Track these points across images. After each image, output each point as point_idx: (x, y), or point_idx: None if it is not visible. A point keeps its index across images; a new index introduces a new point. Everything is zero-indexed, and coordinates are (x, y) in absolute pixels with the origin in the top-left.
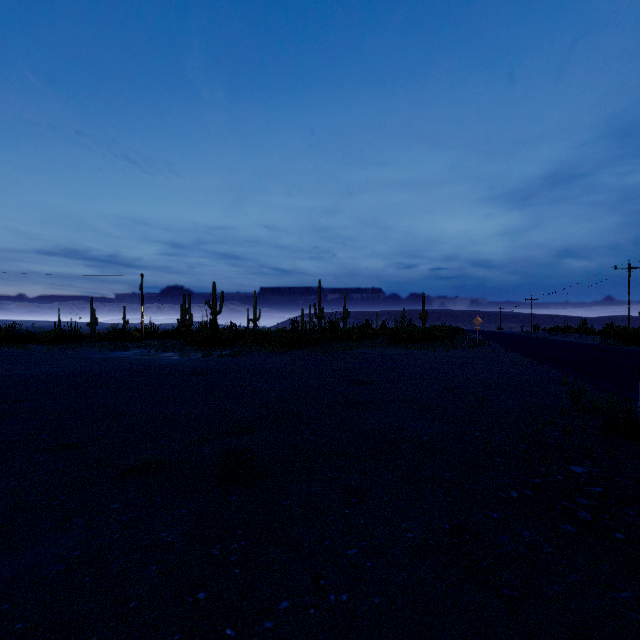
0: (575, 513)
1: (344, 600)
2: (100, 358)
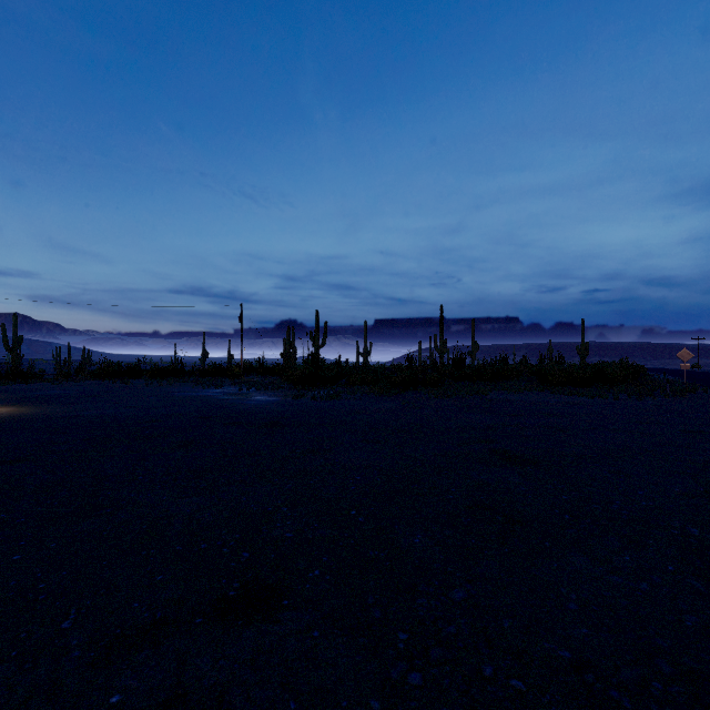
0: None
1: None
2: (184, 397)
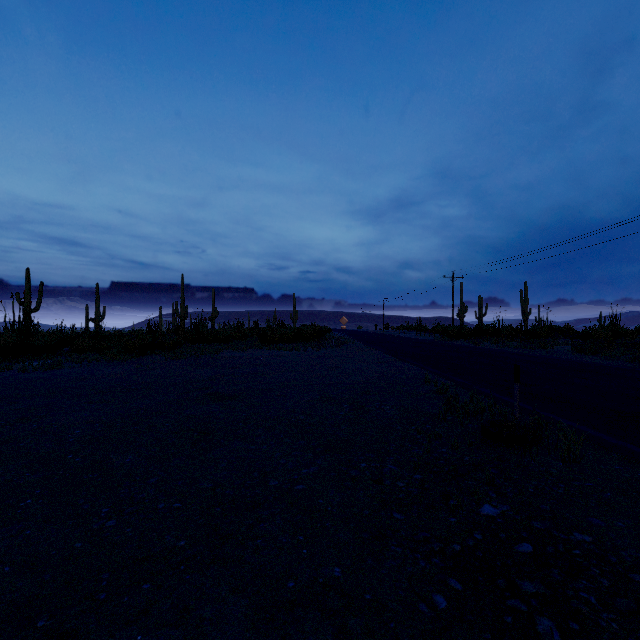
0: (535, 629)
1: None
2: None
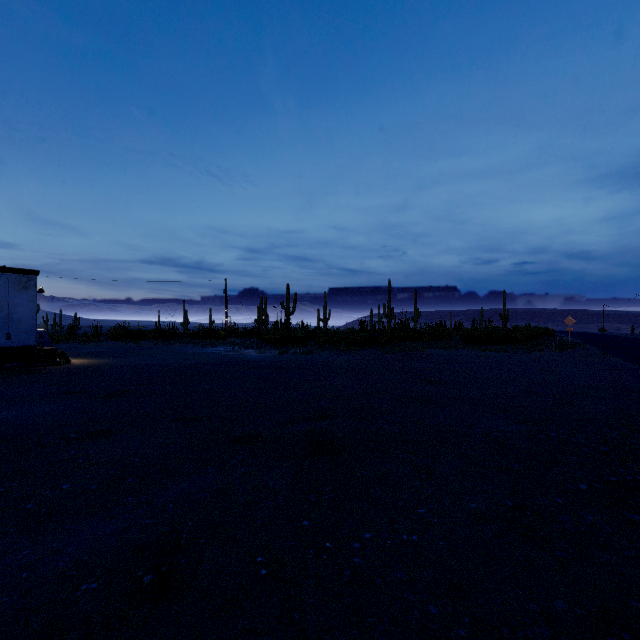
0: None
1: (414, 539)
2: (195, 353)
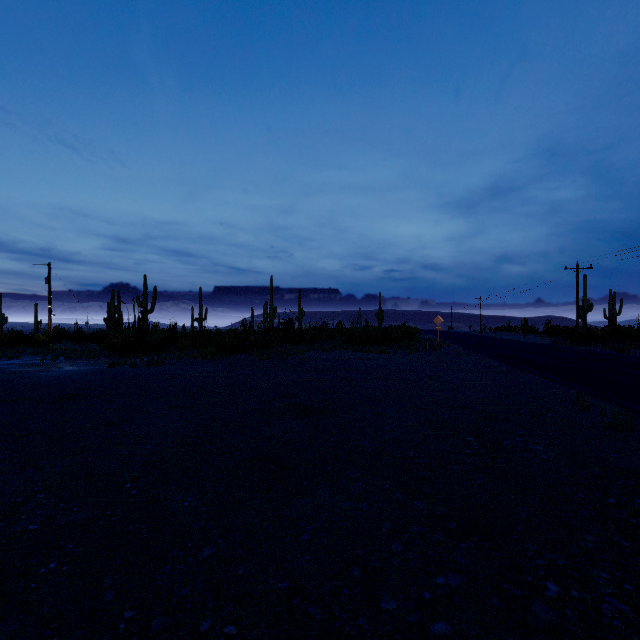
0: None
1: None
2: None
